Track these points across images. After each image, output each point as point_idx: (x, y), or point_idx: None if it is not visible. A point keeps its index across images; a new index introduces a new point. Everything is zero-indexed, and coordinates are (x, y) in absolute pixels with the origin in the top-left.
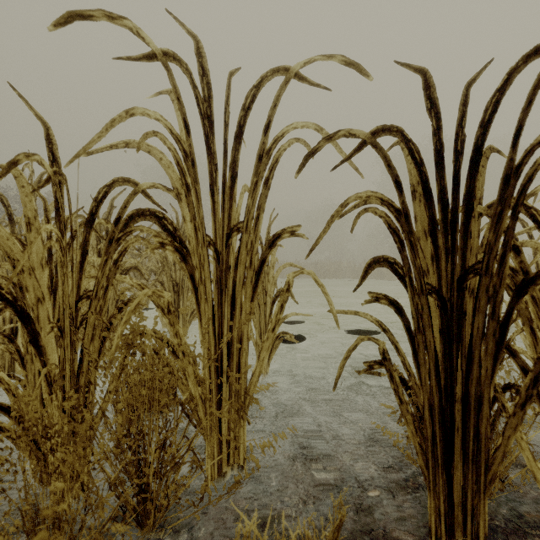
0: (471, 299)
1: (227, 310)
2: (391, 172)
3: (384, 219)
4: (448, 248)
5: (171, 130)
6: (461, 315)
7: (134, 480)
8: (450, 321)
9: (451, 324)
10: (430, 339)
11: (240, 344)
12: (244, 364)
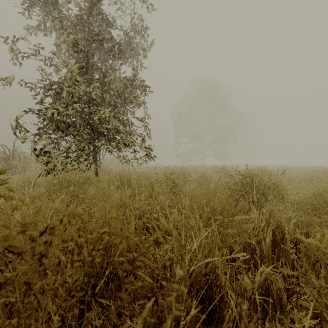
0: None
1: None
2: None
3: None
4: None
5: None
6: None
7: None
8: None
9: None
10: None
11: None
12: None
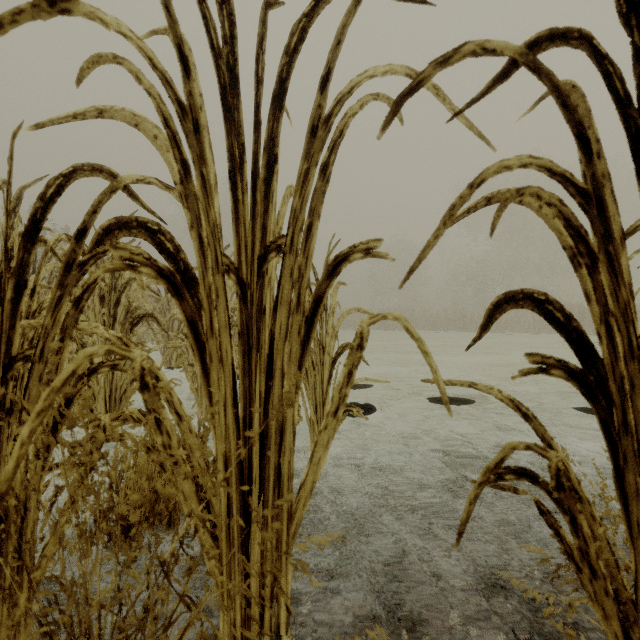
0: None
1: (260, 380)
2: (570, 117)
3: (556, 210)
4: None
5: (153, 59)
6: None
7: None
8: None
9: None
10: None
11: (281, 436)
12: (287, 468)
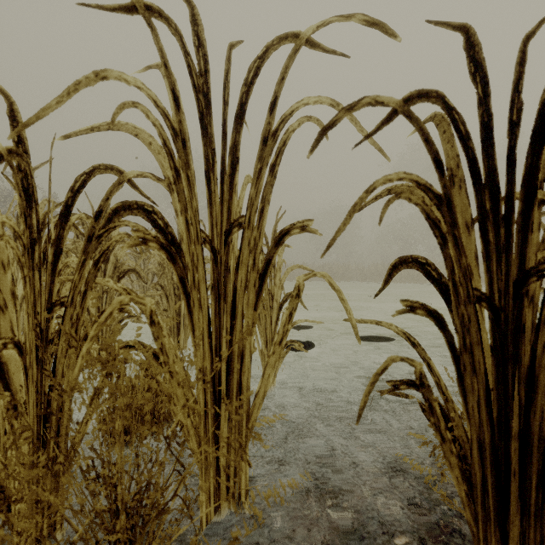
0: (530, 308)
1: (226, 319)
2: (430, 148)
3: (420, 208)
4: (499, 244)
5: (156, 101)
6: (519, 329)
7: (105, 537)
8: (505, 337)
9: (506, 340)
10: (480, 360)
11: (242, 359)
12: (246, 382)
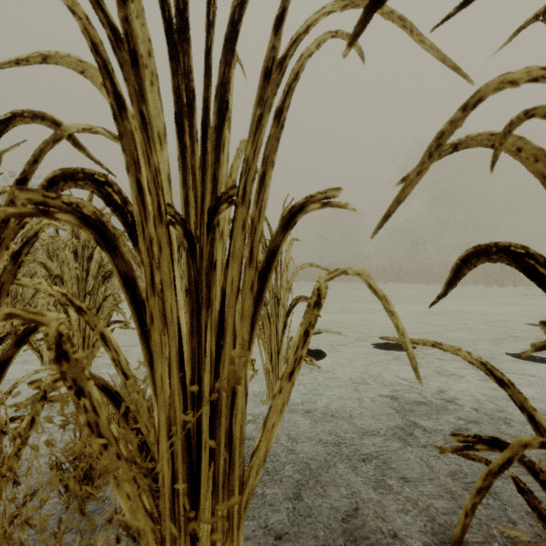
0: None
1: (210, 339)
2: None
3: None
4: None
5: None
6: None
7: None
8: None
9: None
10: None
11: (233, 398)
12: (239, 432)
